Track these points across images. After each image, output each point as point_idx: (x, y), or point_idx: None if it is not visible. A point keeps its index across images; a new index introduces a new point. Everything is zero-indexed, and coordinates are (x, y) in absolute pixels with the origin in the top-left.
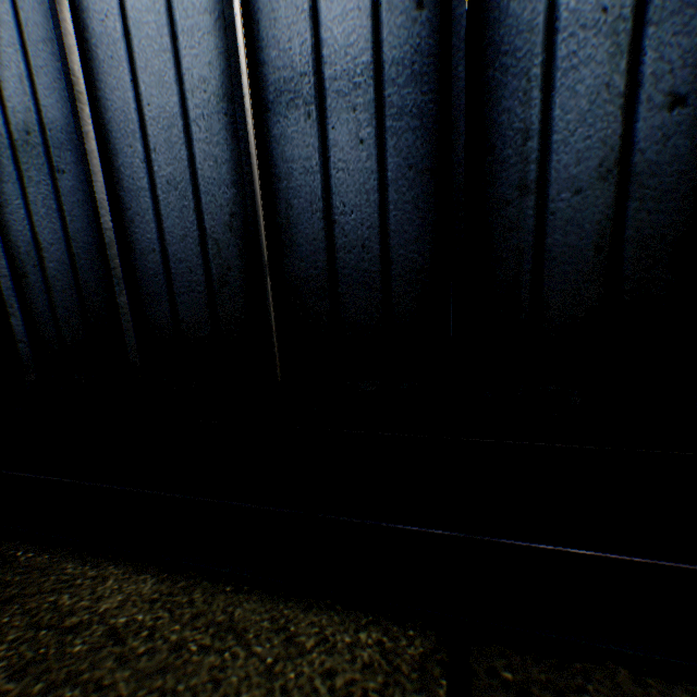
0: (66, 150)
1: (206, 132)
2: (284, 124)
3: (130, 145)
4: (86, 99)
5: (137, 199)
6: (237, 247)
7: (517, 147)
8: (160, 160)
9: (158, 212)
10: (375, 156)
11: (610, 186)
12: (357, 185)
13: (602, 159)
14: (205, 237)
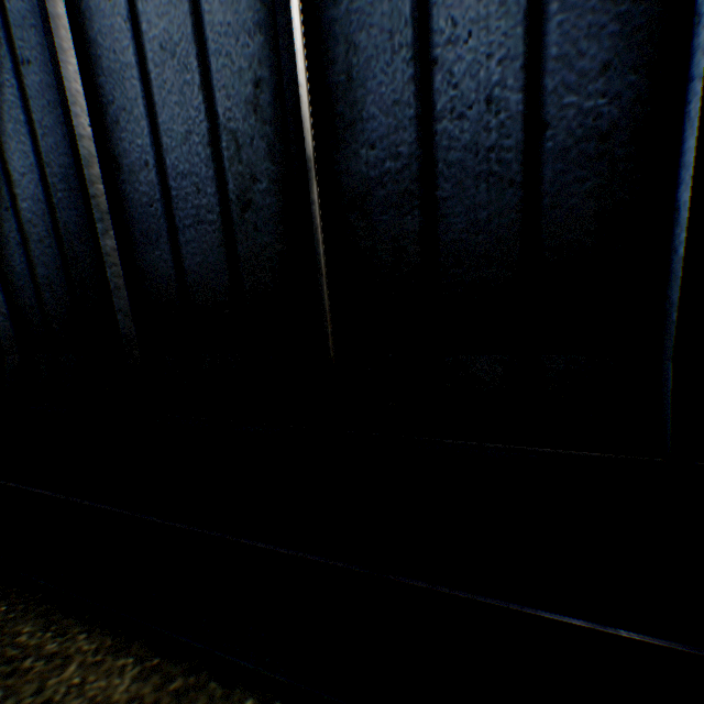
0: (30, 28)
1: None
2: None
3: None
4: None
5: (121, 85)
6: (266, 139)
7: None
8: (149, 12)
9: (150, 101)
10: None
11: None
12: None
13: None
14: (216, 131)
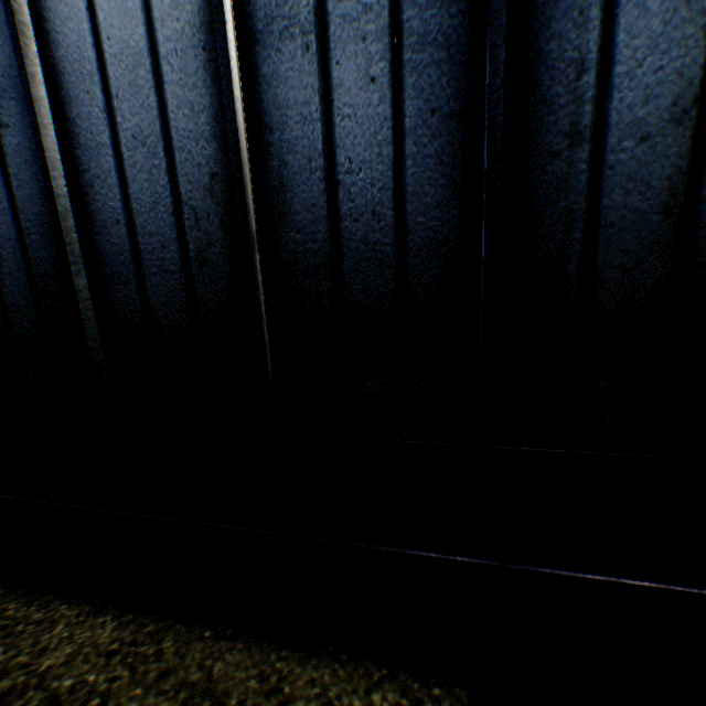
0: (10, 99)
1: (180, 72)
2: (277, 60)
3: (87, 90)
4: (32, 33)
5: (97, 159)
6: (220, 216)
7: (569, 83)
8: (124, 109)
9: (123, 175)
10: (389, 98)
11: (685, 131)
12: (367, 136)
13: (677, 96)
14: (180, 205)
